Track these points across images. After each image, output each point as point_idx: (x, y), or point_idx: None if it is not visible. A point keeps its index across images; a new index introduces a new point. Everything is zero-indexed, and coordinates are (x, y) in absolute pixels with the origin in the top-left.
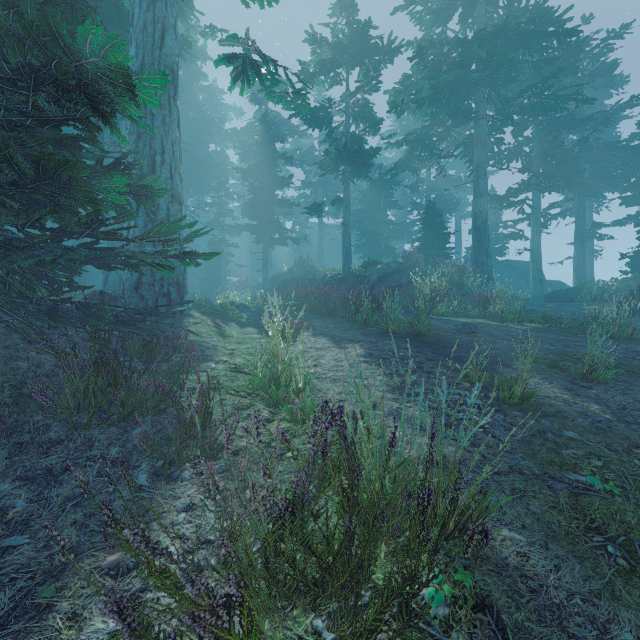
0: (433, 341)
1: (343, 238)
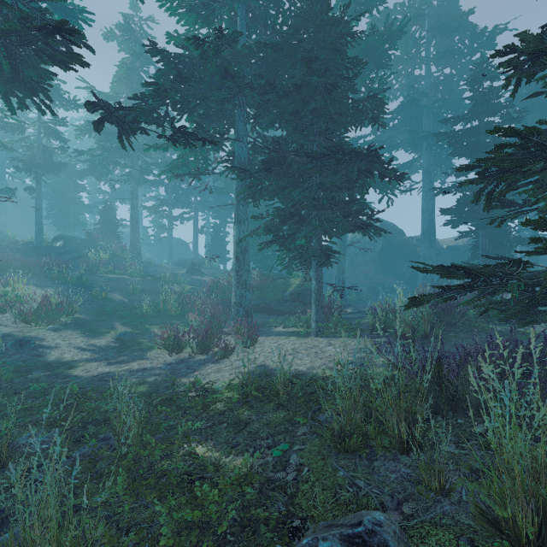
0: (88, 285)
1: (36, 218)
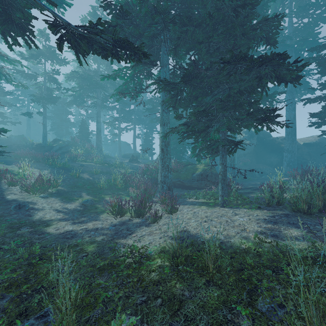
0: (69, 168)
1: (43, 129)
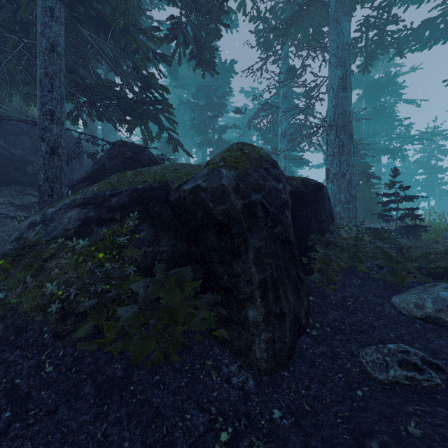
0: None
1: None
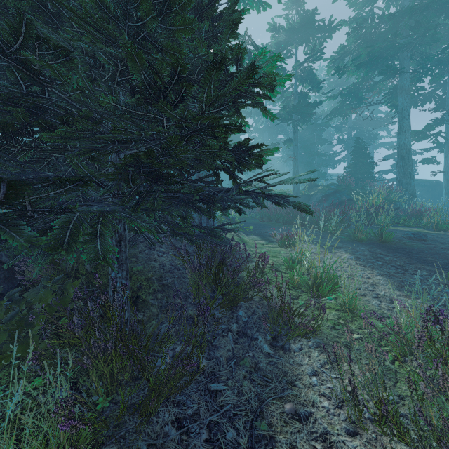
0: (397, 247)
1: (293, 168)
